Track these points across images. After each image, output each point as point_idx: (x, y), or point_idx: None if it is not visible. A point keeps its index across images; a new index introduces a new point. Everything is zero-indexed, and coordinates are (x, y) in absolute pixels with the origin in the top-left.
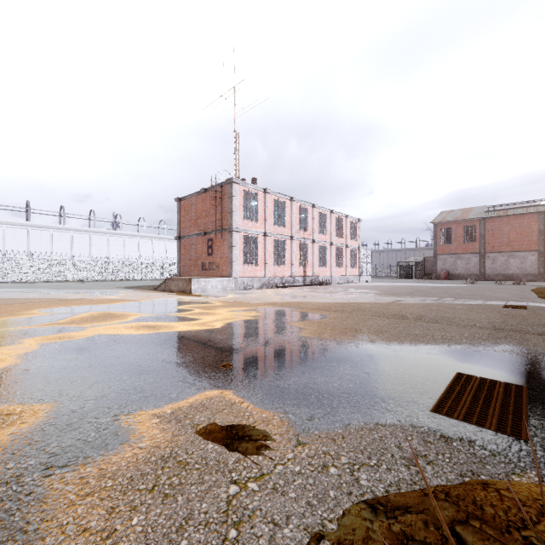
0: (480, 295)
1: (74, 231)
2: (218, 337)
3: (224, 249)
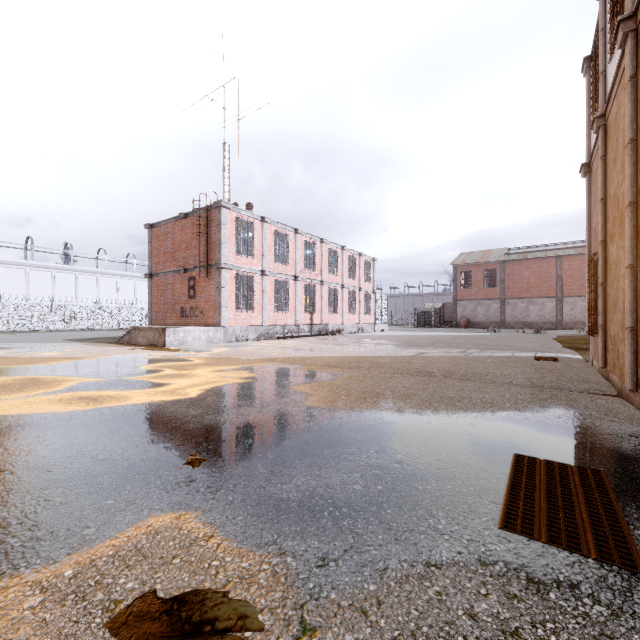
0: (506, 345)
1: (2, 264)
2: (190, 412)
3: (210, 290)
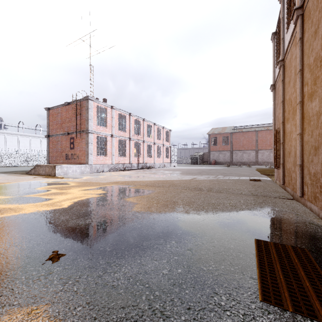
0: (235, 173)
1: None
2: (60, 218)
3: (82, 144)
